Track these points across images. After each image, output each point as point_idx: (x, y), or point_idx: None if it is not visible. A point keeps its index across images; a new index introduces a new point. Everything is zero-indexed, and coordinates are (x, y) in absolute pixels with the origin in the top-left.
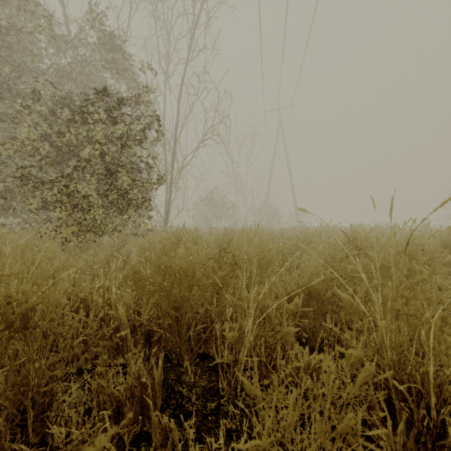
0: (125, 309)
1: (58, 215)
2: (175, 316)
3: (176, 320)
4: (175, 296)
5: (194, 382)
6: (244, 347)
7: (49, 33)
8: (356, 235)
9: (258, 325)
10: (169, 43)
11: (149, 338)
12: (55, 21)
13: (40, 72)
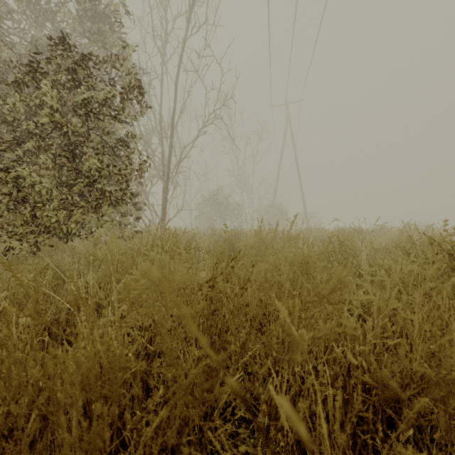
0: None
1: None
2: None
3: None
4: None
5: None
6: None
7: None
8: None
9: None
10: (166, 20)
11: None
12: None
13: (8, 43)
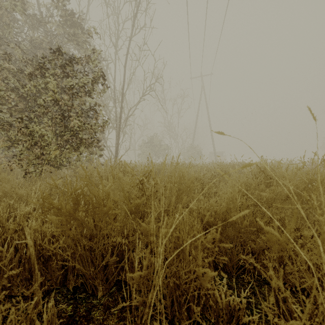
0: (40, 238)
1: (20, 151)
2: (89, 245)
3: (90, 249)
4: (89, 225)
5: (103, 321)
6: (153, 289)
7: (20, 10)
8: (267, 165)
9: (173, 257)
10: (118, 23)
11: (66, 266)
12: (28, 4)
13: (16, 42)
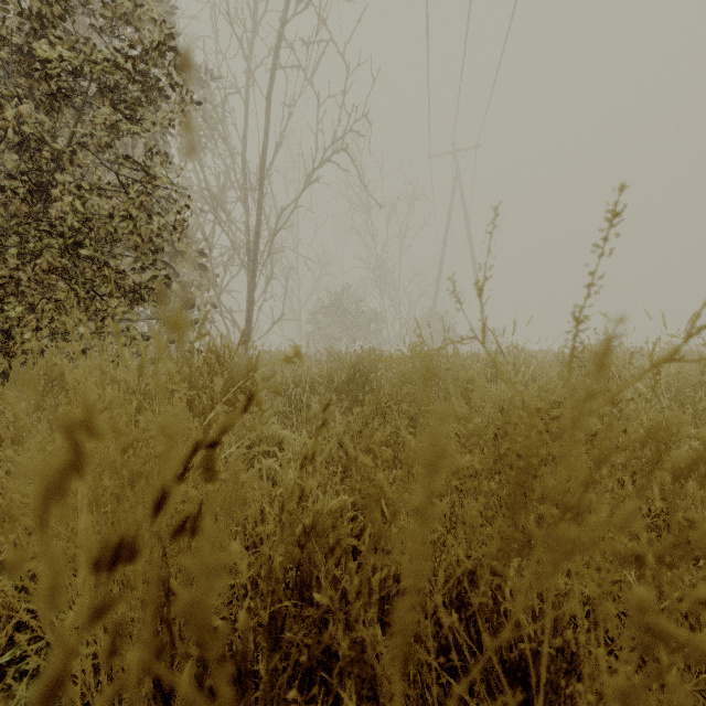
0: None
1: None
2: None
3: None
4: None
5: None
6: None
7: None
8: None
9: None
10: None
11: None
12: None
13: None
